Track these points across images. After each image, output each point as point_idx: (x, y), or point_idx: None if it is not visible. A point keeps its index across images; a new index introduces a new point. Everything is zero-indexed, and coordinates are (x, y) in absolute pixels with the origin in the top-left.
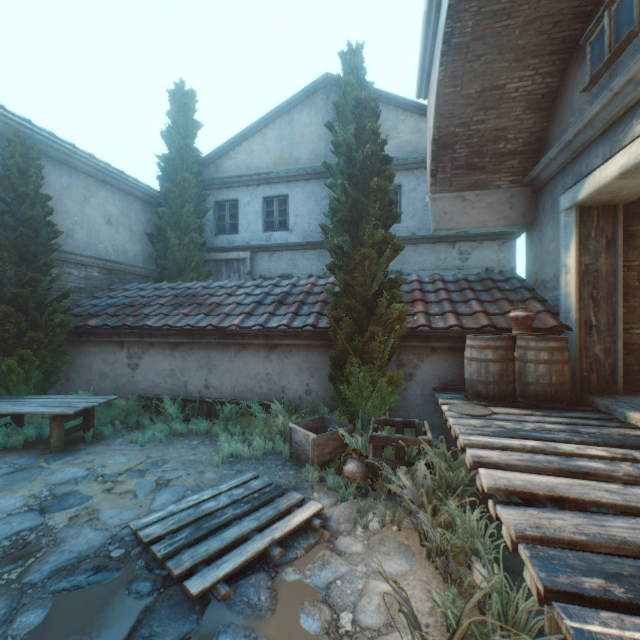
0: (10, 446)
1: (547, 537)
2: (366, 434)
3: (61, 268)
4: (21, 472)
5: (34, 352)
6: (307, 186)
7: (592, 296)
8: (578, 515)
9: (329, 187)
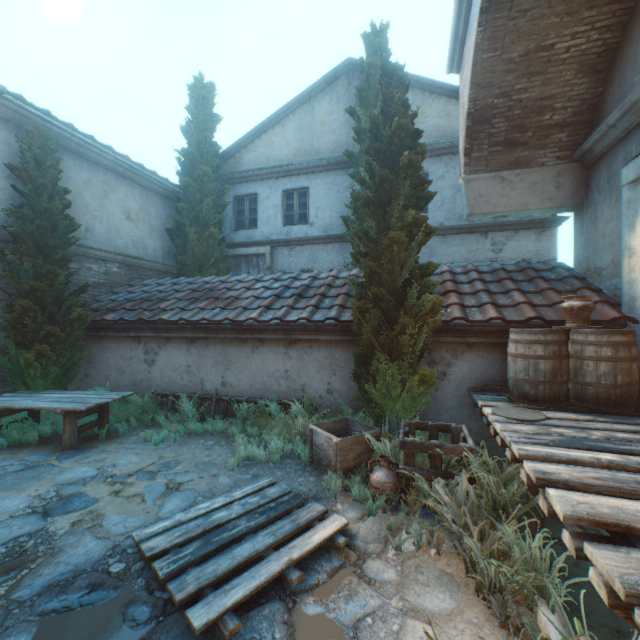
0: (25, 442)
1: None
2: (396, 439)
3: (81, 263)
4: (31, 470)
5: (51, 346)
6: (328, 177)
7: None
8: None
9: (351, 177)
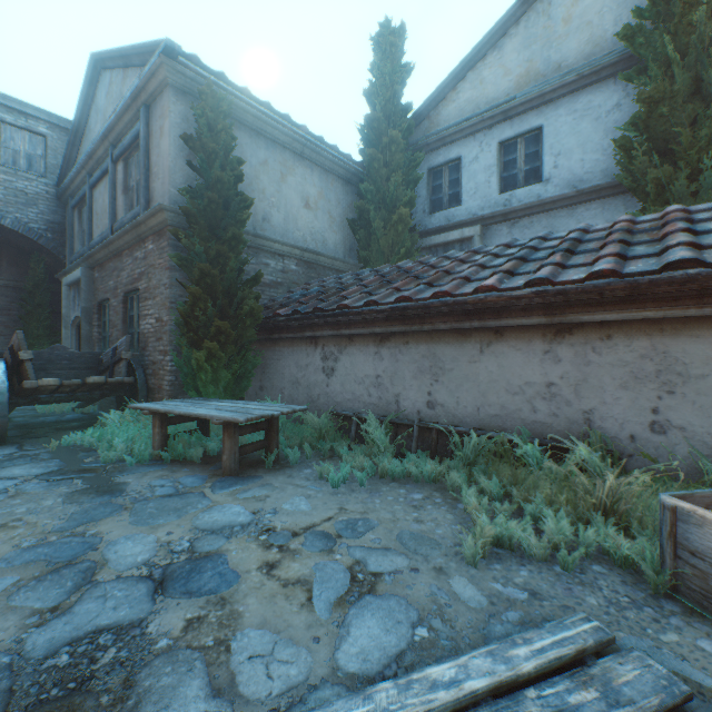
0: (189, 458)
1: None
2: None
3: (257, 258)
4: (178, 497)
5: (222, 347)
6: (577, 100)
7: None
8: None
9: (628, 80)
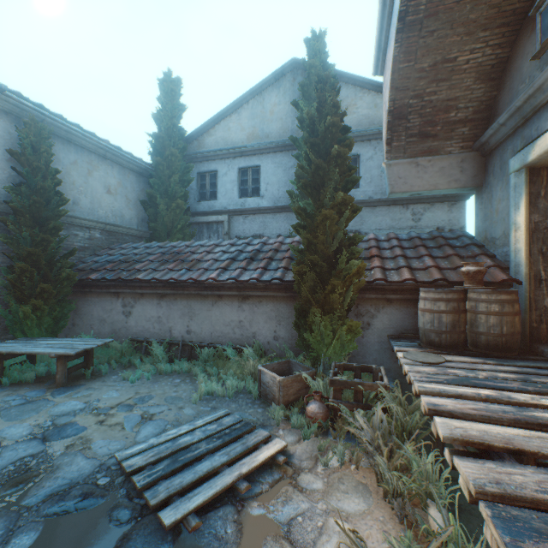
0: (24, 381)
1: (508, 494)
2: (327, 378)
3: (69, 230)
4: (30, 404)
5: (45, 301)
6: (276, 157)
7: (542, 252)
8: (539, 471)
9: (295, 158)
